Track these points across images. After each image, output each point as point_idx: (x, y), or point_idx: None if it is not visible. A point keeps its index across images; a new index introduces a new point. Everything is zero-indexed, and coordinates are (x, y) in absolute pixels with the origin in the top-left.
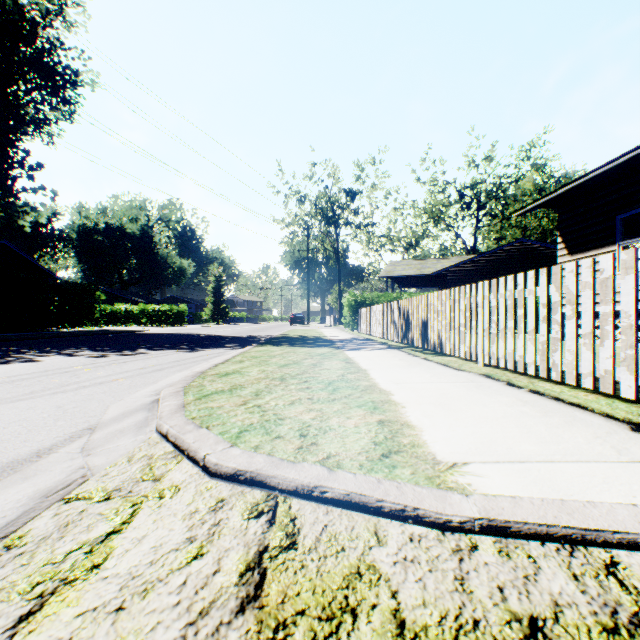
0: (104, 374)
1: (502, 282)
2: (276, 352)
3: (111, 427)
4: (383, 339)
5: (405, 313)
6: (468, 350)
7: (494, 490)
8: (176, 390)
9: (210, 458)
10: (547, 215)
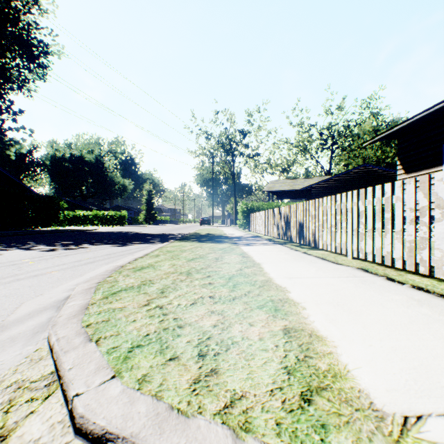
0: (43, 267)
1: (370, 191)
2: (187, 247)
3: (6, 333)
4: (268, 236)
5: (285, 217)
6: (339, 246)
7: None
8: (89, 286)
9: (77, 404)
10: (380, 148)
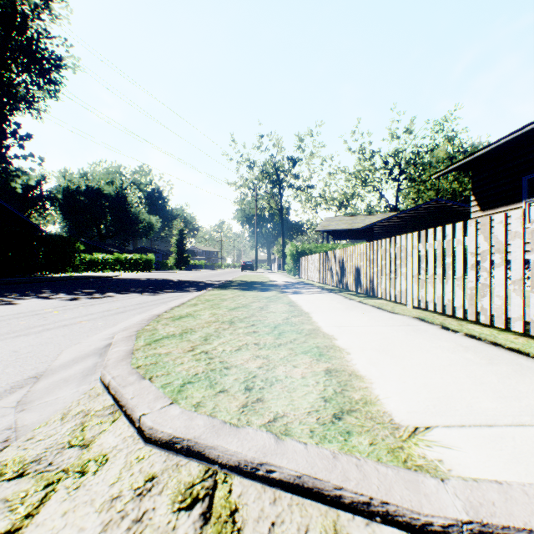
0: (70, 316)
1: (431, 233)
2: (227, 296)
3: (57, 375)
4: (321, 283)
5: (340, 261)
6: (398, 294)
7: (473, 471)
8: (129, 334)
9: (145, 420)
10: (457, 179)
